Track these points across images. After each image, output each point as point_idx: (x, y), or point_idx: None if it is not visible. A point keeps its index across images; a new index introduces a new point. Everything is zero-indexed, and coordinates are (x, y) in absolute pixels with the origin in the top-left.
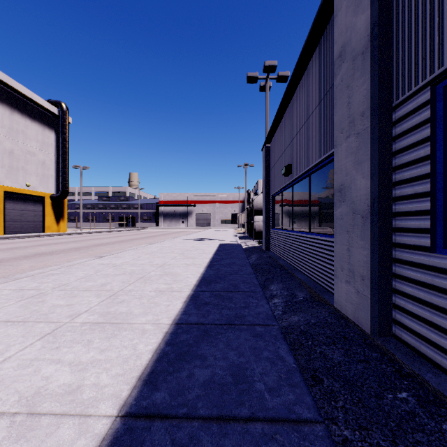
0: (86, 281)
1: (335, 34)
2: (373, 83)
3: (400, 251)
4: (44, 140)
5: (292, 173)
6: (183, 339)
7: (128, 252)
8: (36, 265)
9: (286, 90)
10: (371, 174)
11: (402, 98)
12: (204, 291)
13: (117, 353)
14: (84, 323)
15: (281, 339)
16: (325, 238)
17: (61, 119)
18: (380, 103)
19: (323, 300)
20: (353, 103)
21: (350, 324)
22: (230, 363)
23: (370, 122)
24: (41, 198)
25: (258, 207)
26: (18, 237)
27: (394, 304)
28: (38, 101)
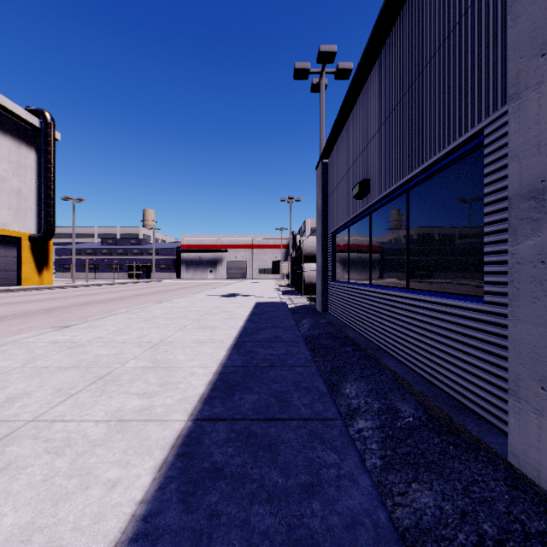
0: None
1: None
2: None
3: None
4: (19, 160)
5: (372, 193)
6: None
7: (114, 317)
8: None
9: (362, 55)
10: None
11: None
12: (217, 419)
13: None
14: None
15: None
16: (454, 302)
17: (43, 134)
18: None
19: (466, 434)
20: None
21: None
22: None
23: None
24: (16, 239)
25: (308, 252)
26: None
27: None
28: (10, 107)
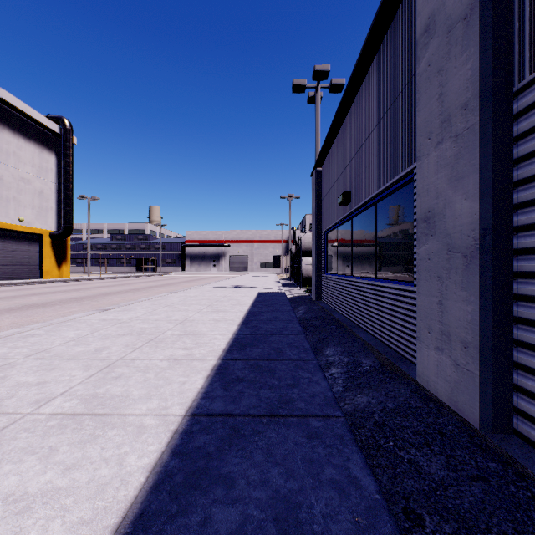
0: (75, 345)
1: (418, 2)
2: (483, 58)
3: (527, 306)
4: (42, 164)
5: (352, 202)
6: (199, 443)
7: (141, 303)
8: (20, 321)
9: (343, 94)
10: (481, 193)
11: (531, 76)
12: (237, 360)
13: (90, 474)
14: (54, 414)
15: (350, 442)
16: (399, 286)
17: (63, 139)
18: (494, 87)
19: (399, 371)
20: (449, 92)
21: (444, 410)
22: (272, 493)
23: (479, 116)
24: (38, 236)
25: (306, 247)
26: (8, 285)
27: (516, 385)
28: (34, 116)
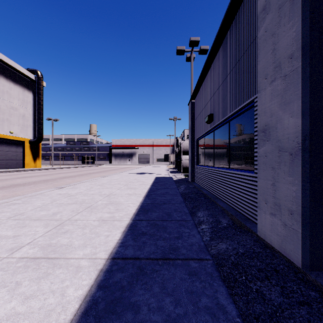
0: (40, 211)
1: None
2: (304, 23)
3: None
4: (24, 98)
5: (214, 121)
6: (116, 279)
7: (83, 184)
8: (8, 195)
9: (209, 53)
10: (302, 113)
11: None
12: (142, 220)
13: (42, 302)
14: (22, 258)
15: (217, 278)
16: (245, 173)
17: (37, 83)
18: (311, 43)
19: (245, 227)
20: (280, 48)
21: (276, 254)
22: (165, 317)
23: (301, 62)
24: (22, 142)
25: (185, 149)
26: (3, 172)
27: None
28: (19, 69)
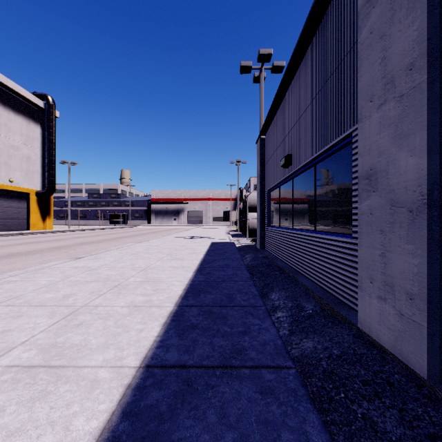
0: (45, 292)
1: None
2: (431, 17)
3: None
4: (29, 134)
5: (293, 164)
6: (151, 401)
7: (110, 252)
8: (3, 268)
9: (286, 69)
10: (429, 149)
11: None
12: (192, 306)
13: None
14: (10, 366)
15: (304, 398)
16: (338, 238)
17: (47, 113)
18: None
19: (340, 316)
20: (393, 55)
21: (388, 356)
22: None
23: (426, 74)
24: (26, 195)
25: (252, 204)
26: None
27: None
28: (22, 93)
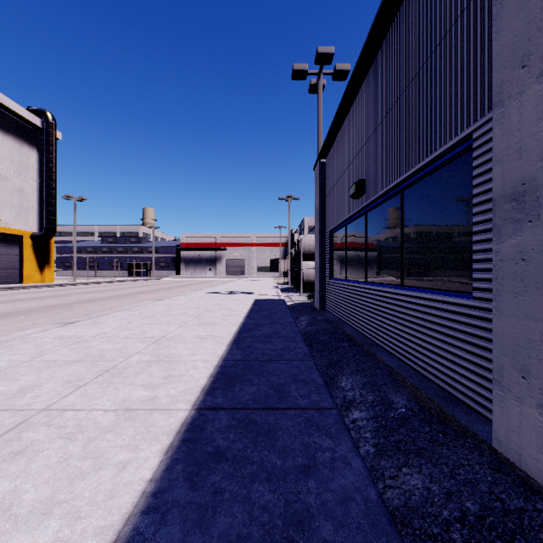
0: None
1: None
2: None
3: None
4: (21, 160)
5: (368, 192)
6: None
7: (117, 314)
8: None
9: (358, 59)
10: None
11: None
12: (219, 409)
13: None
14: None
15: None
16: (445, 298)
17: (45, 133)
18: None
19: (455, 423)
20: None
21: None
22: None
23: None
24: (18, 238)
25: (307, 250)
26: None
27: None
28: (13, 108)
